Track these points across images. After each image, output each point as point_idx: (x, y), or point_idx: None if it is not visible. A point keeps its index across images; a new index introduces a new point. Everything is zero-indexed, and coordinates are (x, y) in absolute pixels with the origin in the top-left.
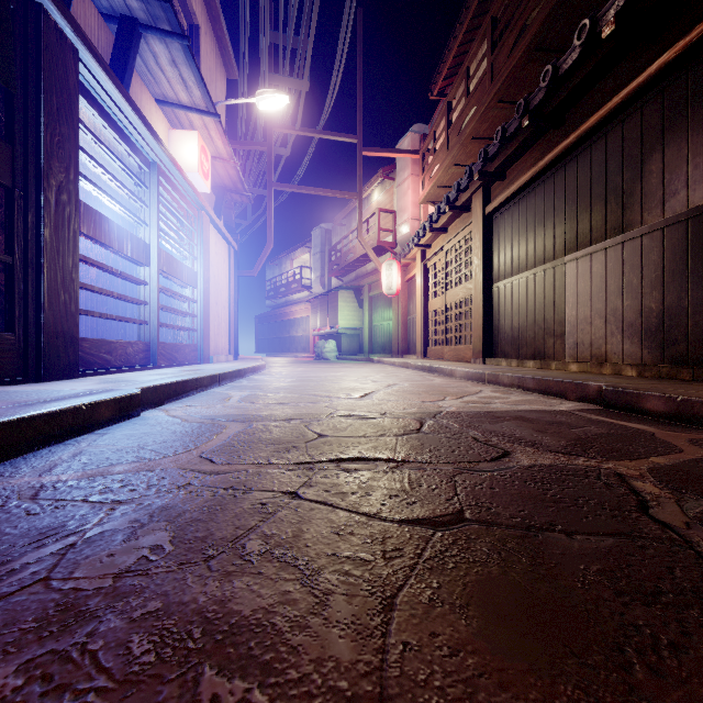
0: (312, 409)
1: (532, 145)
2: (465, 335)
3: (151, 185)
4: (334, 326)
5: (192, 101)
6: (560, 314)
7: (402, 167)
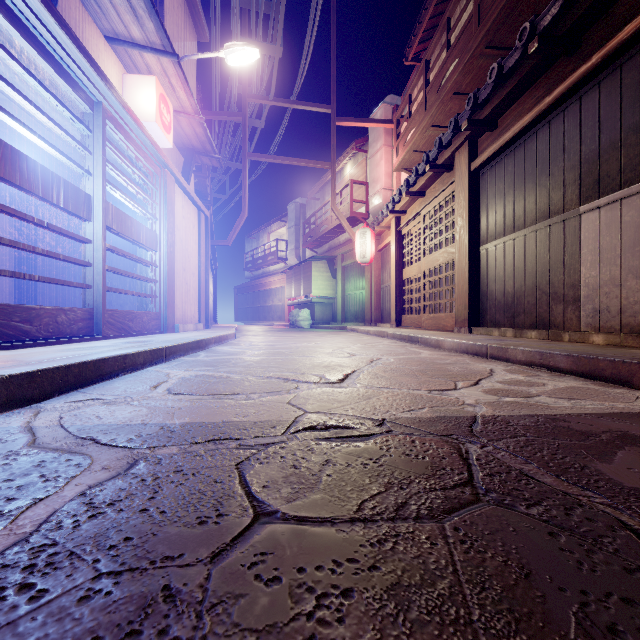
0: (267, 408)
1: (533, 83)
2: (445, 302)
3: (95, 128)
4: (308, 296)
5: (146, 37)
6: (573, 276)
7: (375, 138)
